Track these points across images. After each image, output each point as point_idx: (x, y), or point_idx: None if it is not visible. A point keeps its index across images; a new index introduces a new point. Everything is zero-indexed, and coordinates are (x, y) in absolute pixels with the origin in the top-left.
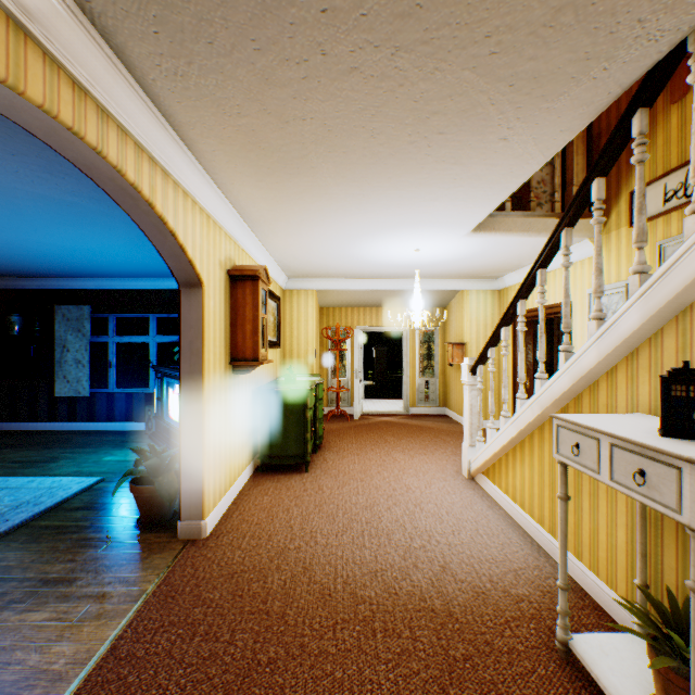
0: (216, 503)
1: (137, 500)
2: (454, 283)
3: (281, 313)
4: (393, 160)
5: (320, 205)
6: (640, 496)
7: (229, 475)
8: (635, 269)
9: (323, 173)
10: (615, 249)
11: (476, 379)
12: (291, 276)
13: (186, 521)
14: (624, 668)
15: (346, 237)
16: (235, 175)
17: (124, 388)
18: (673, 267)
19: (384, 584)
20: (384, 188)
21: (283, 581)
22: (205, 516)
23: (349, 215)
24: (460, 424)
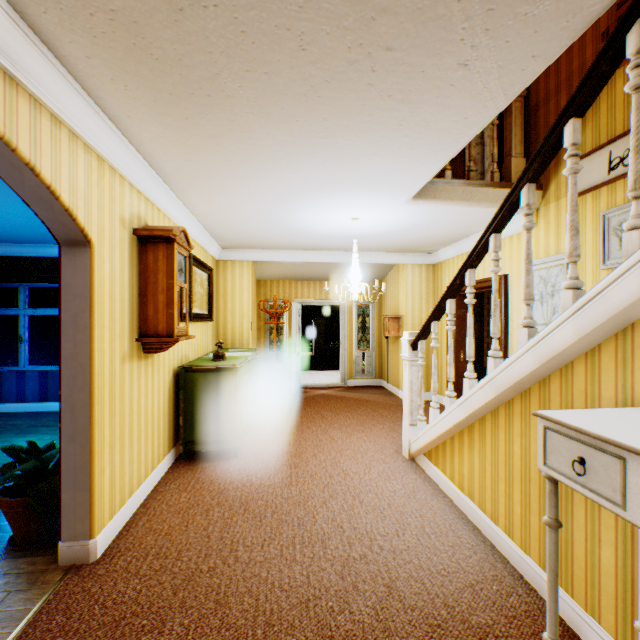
0: (115, 511)
1: (6, 515)
2: (390, 257)
3: (214, 284)
4: (329, 90)
5: (245, 156)
6: None
7: (138, 472)
8: (634, 224)
9: (242, 106)
10: (554, 221)
11: (416, 354)
12: (225, 246)
13: (69, 542)
14: None
15: (279, 200)
16: (128, 102)
17: (39, 365)
18: None
19: (318, 622)
20: (319, 134)
21: (186, 628)
22: (96, 533)
23: (280, 171)
24: (396, 395)
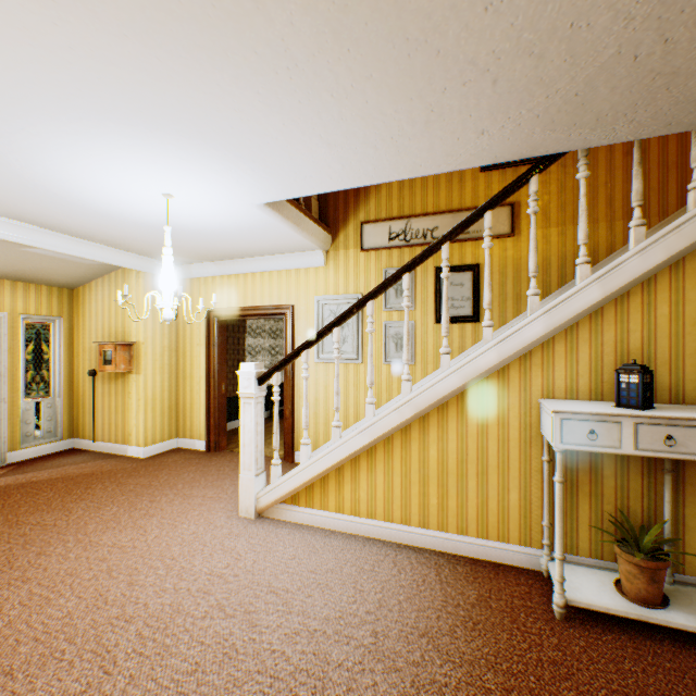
0: None
1: None
2: (128, 258)
3: None
4: (424, 60)
5: (192, 6)
6: (666, 454)
7: None
8: (537, 292)
9: None
10: (344, 265)
11: (262, 389)
12: None
13: None
14: (590, 588)
15: (96, 107)
16: None
17: None
18: (575, 296)
19: None
20: (335, 84)
21: None
22: None
23: (197, 74)
24: (124, 455)
